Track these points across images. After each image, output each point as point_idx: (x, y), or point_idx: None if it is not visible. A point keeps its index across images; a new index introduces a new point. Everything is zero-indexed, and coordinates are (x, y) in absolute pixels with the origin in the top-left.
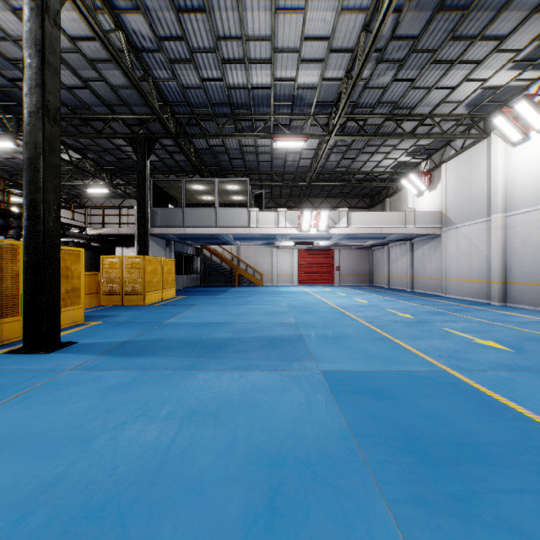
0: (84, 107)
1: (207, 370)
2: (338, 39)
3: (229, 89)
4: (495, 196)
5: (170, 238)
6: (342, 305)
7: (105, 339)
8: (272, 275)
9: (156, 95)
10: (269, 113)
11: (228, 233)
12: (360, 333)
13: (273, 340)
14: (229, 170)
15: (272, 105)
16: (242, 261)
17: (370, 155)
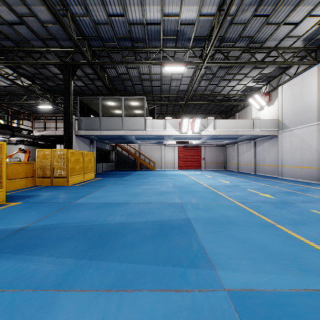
0: (25, 41)
1: (78, 290)
2: None
3: (130, 25)
4: None
5: (92, 138)
6: (213, 186)
7: (4, 225)
8: (161, 163)
9: (76, 31)
10: (159, 46)
11: (131, 134)
12: (241, 217)
13: (163, 226)
14: (133, 93)
15: (161, 40)
16: (142, 154)
17: (228, 82)
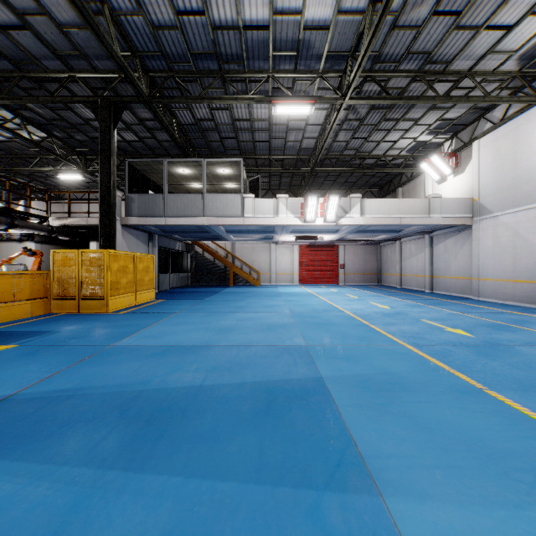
0: (32, 61)
1: None
2: None
3: (215, 31)
4: None
5: (152, 231)
6: (361, 313)
7: None
8: (270, 273)
9: (120, 41)
10: (267, 70)
11: (218, 224)
12: (419, 374)
13: (274, 394)
14: (221, 154)
15: (270, 57)
16: (237, 258)
17: (386, 133)
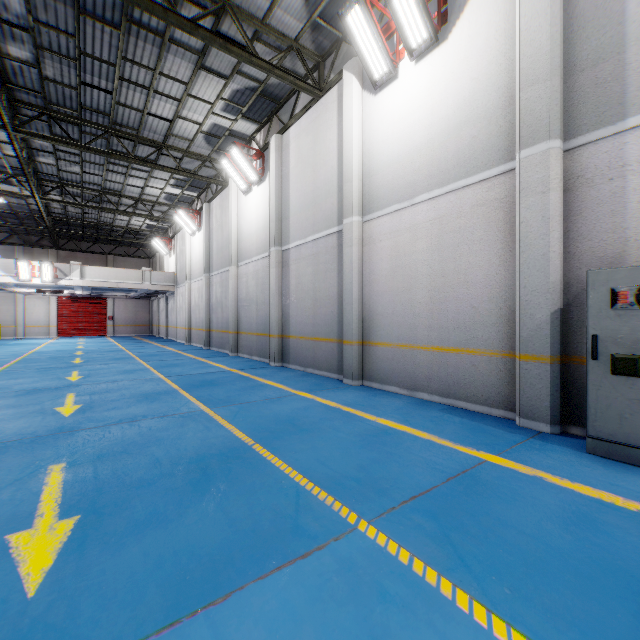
0: None
1: None
2: (3, 136)
3: None
4: (186, 268)
5: None
6: (43, 351)
7: None
8: (17, 326)
9: None
10: None
11: None
12: None
13: None
14: None
15: None
16: None
17: (114, 215)
